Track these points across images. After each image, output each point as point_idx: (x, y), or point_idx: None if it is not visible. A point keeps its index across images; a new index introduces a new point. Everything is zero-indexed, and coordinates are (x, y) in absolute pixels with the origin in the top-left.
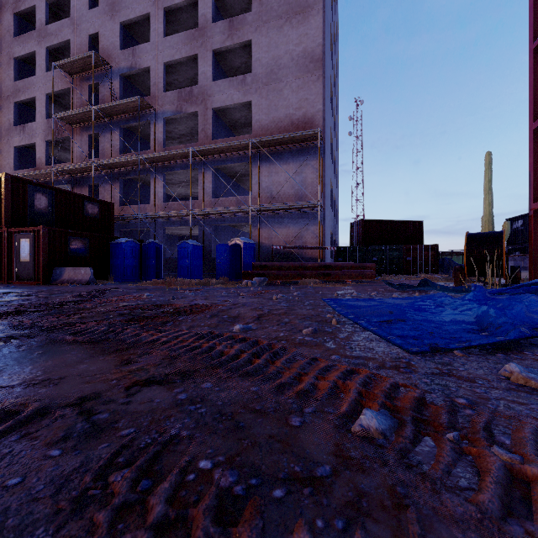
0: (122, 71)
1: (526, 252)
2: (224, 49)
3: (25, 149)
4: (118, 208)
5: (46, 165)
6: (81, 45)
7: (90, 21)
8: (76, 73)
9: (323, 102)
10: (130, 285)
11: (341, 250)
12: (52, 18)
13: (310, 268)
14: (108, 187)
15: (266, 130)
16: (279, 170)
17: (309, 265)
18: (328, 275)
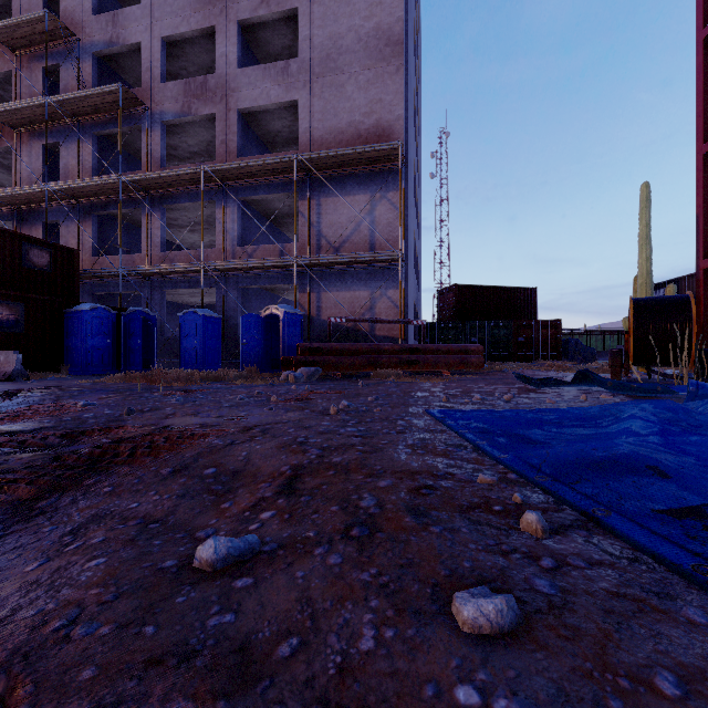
0: (96, 47)
1: None
2: (257, 20)
3: None
4: (90, 259)
5: None
6: (30, 5)
7: None
8: (20, 47)
9: (404, 105)
10: (84, 381)
11: (427, 326)
12: None
13: (388, 352)
14: (73, 227)
15: (319, 145)
16: (339, 205)
17: (386, 347)
18: (415, 363)
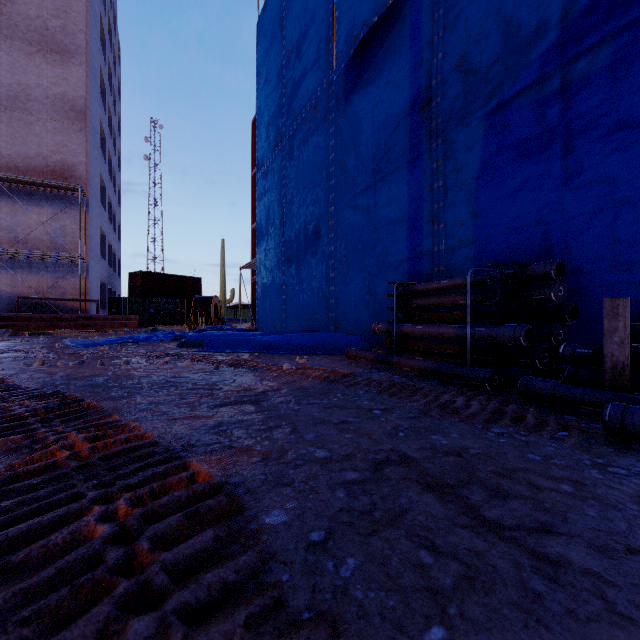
0: None
1: None
2: None
3: None
4: None
5: None
6: None
7: None
8: None
9: (87, 155)
10: None
11: (116, 300)
12: None
13: (68, 319)
14: None
15: (8, 161)
16: (28, 211)
17: (67, 316)
18: (88, 326)
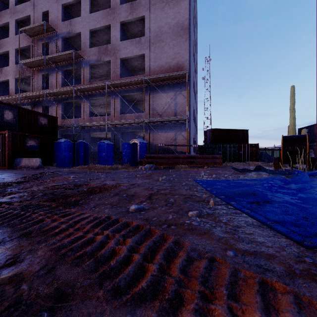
0: (63, 34)
1: (310, 148)
2: (127, 21)
3: (3, 83)
4: (61, 120)
5: (15, 93)
6: (37, 18)
7: (43, 3)
8: (34, 36)
9: (189, 54)
10: (65, 169)
11: (199, 147)
12: (20, 2)
13: (182, 158)
14: (54, 107)
15: (153, 72)
16: (162, 97)
17: (181, 156)
18: (193, 162)
